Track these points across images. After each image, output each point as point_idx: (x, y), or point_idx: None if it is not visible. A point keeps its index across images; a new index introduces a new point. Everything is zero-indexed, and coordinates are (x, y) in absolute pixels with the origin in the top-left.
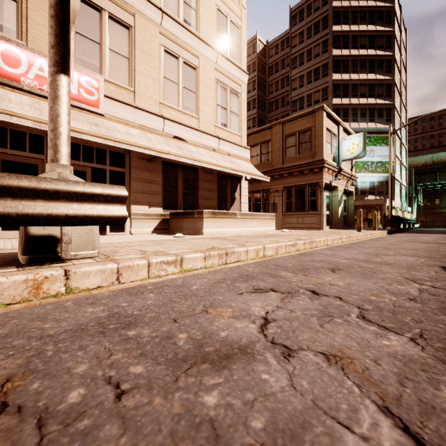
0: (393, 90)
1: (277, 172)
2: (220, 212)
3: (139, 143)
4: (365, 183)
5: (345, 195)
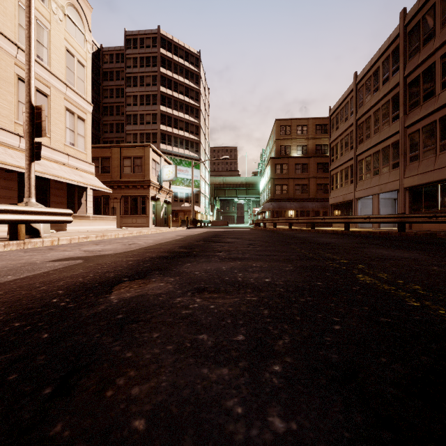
0: (200, 131)
1: (116, 184)
2: (79, 215)
3: (8, 161)
4: (183, 194)
5: (166, 204)
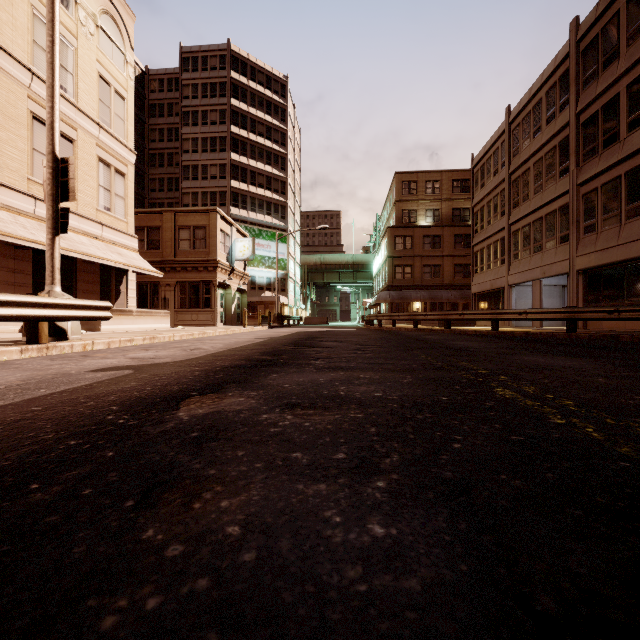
0: (287, 188)
1: (169, 264)
2: (117, 309)
3: (20, 234)
4: (263, 278)
5: (239, 293)
